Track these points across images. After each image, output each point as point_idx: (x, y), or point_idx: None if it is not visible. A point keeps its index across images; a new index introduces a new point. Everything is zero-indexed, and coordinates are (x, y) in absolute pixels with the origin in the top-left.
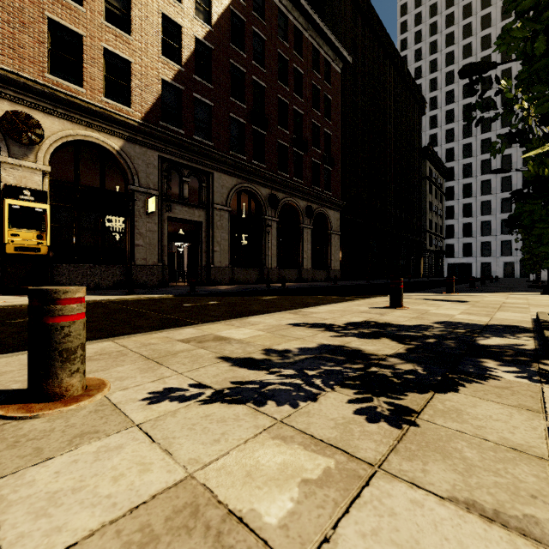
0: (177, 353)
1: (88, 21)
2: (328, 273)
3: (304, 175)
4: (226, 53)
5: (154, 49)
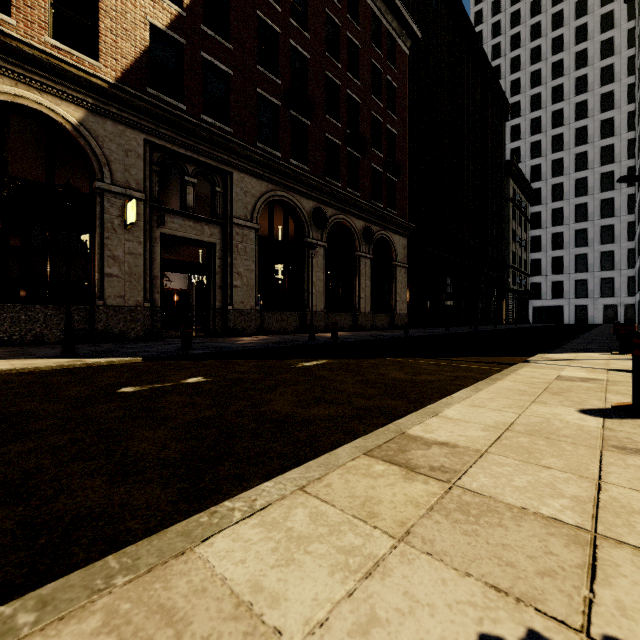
0: None
1: None
2: (393, 318)
3: (360, 185)
4: (251, 1)
5: None
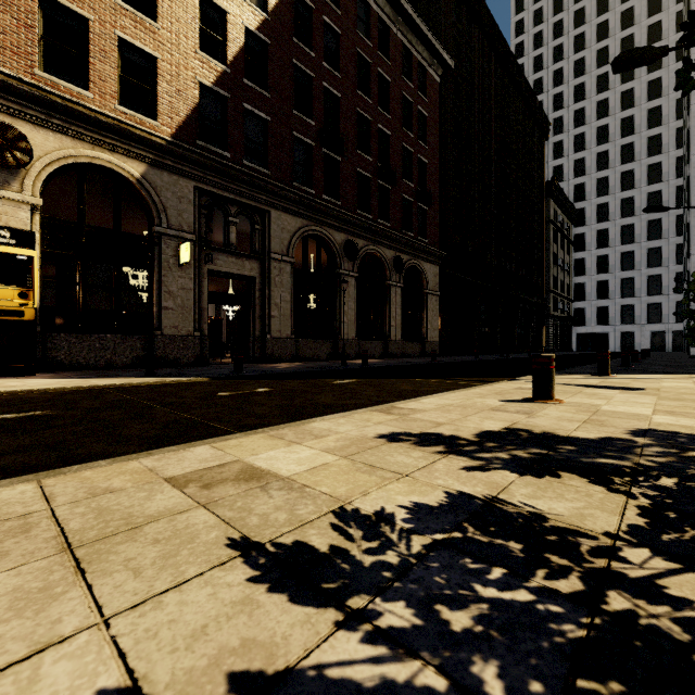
0: (144, 525)
1: (97, 0)
2: (424, 346)
3: (391, 216)
4: (287, 50)
5: (189, 41)
